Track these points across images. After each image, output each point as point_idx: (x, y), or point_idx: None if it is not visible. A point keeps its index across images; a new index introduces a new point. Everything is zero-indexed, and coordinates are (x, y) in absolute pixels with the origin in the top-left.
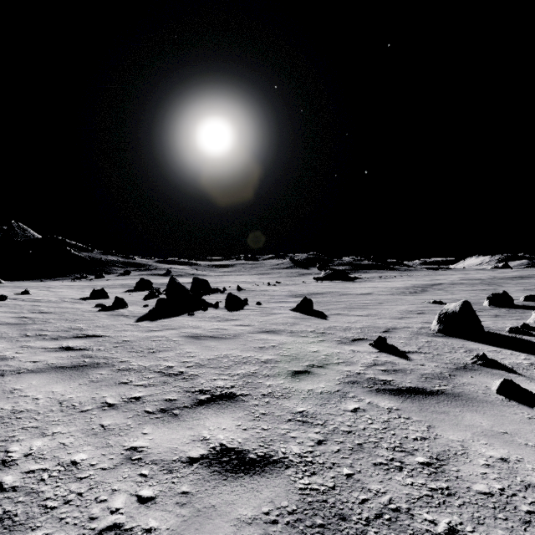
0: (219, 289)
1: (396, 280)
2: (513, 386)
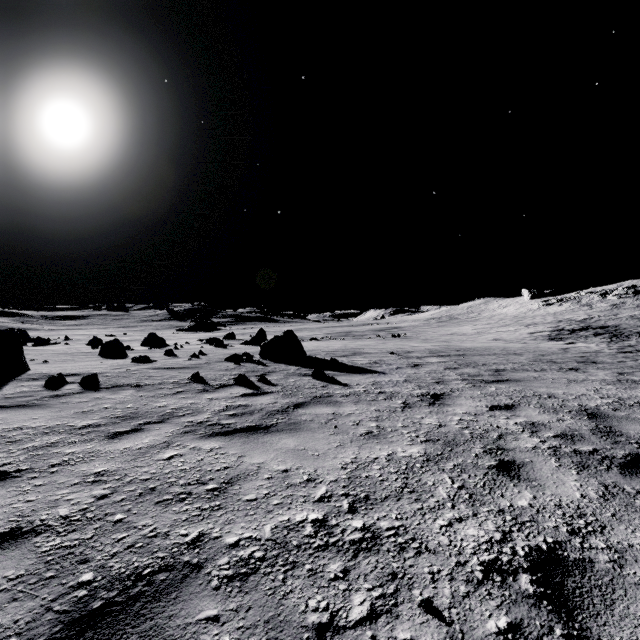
0: None
1: (247, 330)
2: None
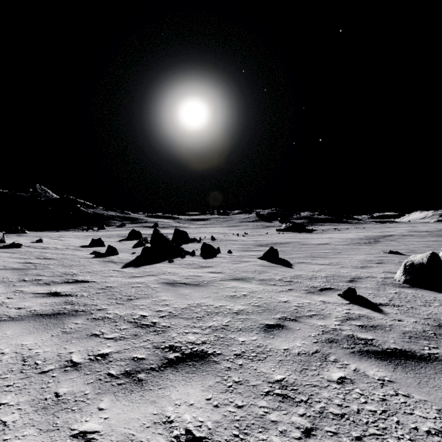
0: (196, 239)
1: (349, 232)
2: None
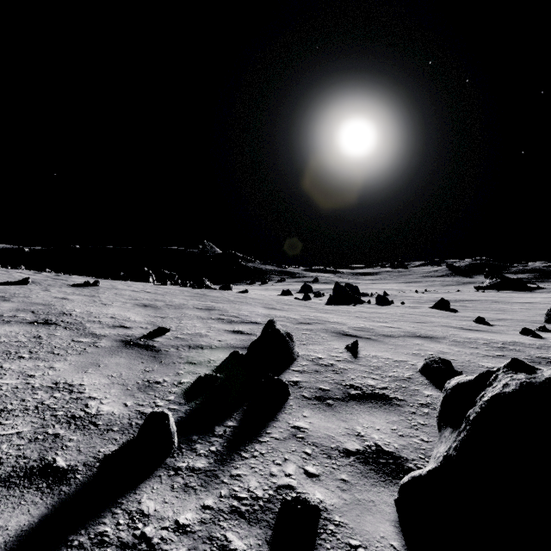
0: (367, 294)
1: None
2: (528, 330)
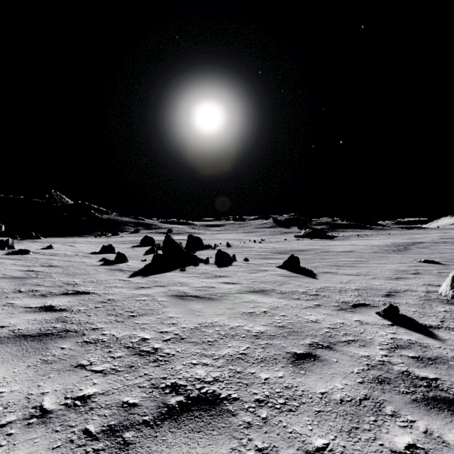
0: (210, 245)
1: (374, 238)
2: None
